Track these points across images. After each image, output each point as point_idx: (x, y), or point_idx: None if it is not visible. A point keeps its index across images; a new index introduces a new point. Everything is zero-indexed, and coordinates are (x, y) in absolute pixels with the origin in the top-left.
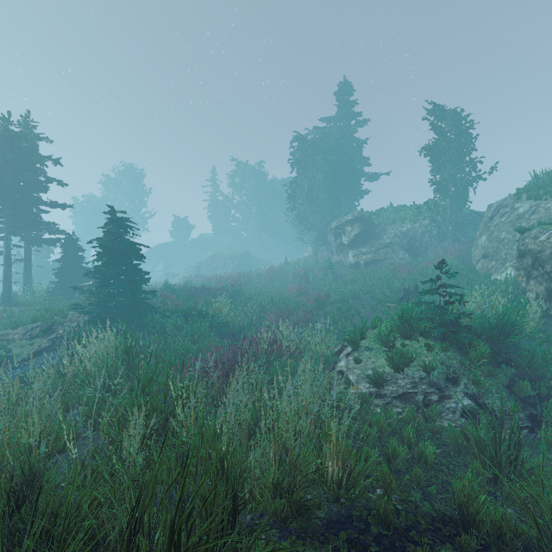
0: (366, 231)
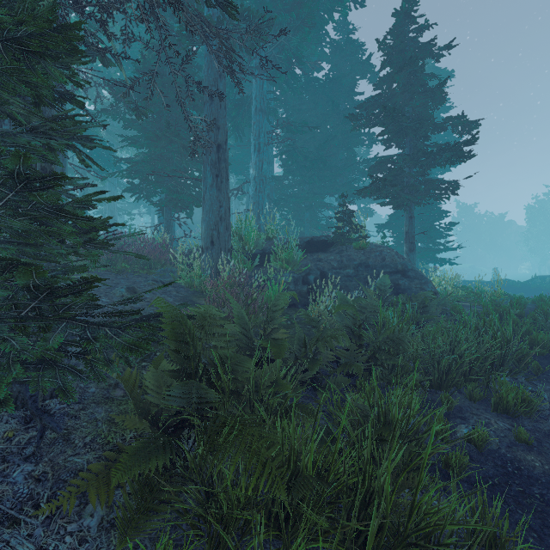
0: None
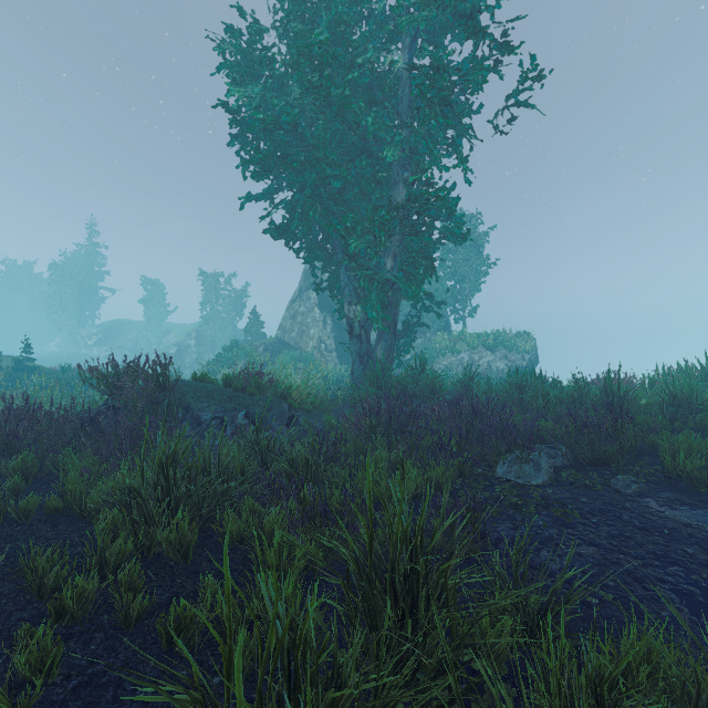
0: (106, 337)
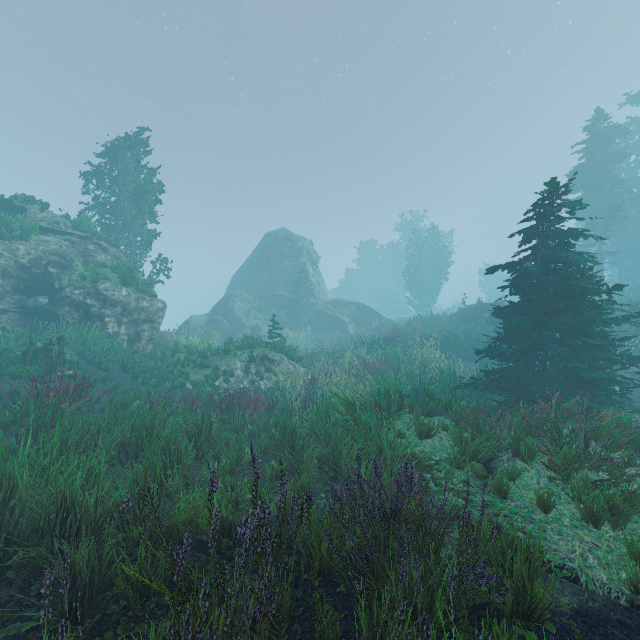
0: None
